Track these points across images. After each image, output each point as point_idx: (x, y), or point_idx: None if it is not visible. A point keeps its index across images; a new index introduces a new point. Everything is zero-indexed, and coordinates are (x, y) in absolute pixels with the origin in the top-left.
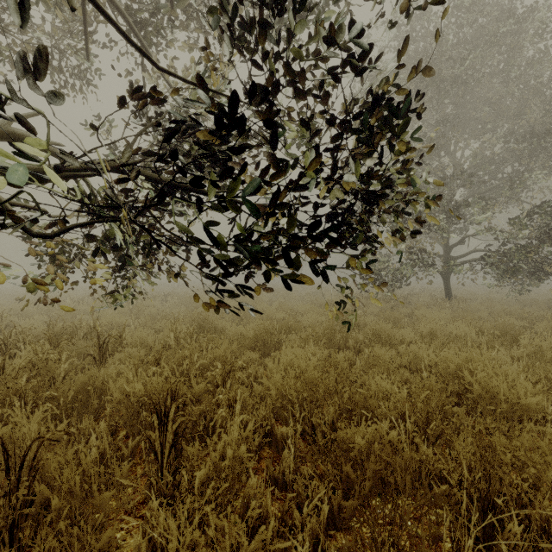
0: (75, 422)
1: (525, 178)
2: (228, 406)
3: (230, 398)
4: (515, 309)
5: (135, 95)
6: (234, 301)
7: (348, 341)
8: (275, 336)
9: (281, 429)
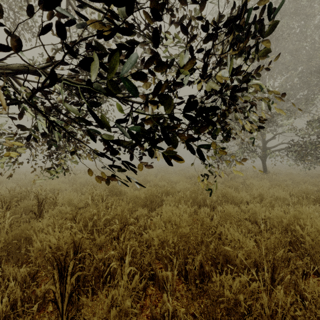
0: (3, 267)
1: (313, 98)
2: (118, 260)
3: (121, 252)
4: (308, 179)
5: (39, 2)
6: (133, 174)
7: (206, 200)
8: (158, 197)
9: (162, 273)
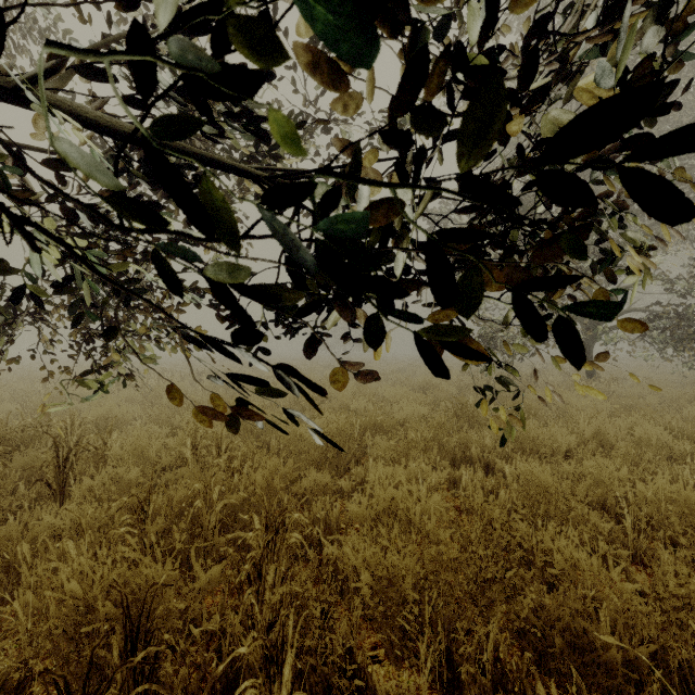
0: None
1: None
2: (261, 668)
3: (268, 643)
4: None
5: None
6: None
7: (468, 447)
8: (355, 441)
9: (387, 686)
